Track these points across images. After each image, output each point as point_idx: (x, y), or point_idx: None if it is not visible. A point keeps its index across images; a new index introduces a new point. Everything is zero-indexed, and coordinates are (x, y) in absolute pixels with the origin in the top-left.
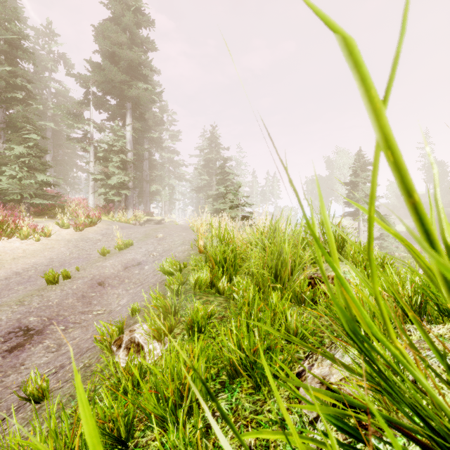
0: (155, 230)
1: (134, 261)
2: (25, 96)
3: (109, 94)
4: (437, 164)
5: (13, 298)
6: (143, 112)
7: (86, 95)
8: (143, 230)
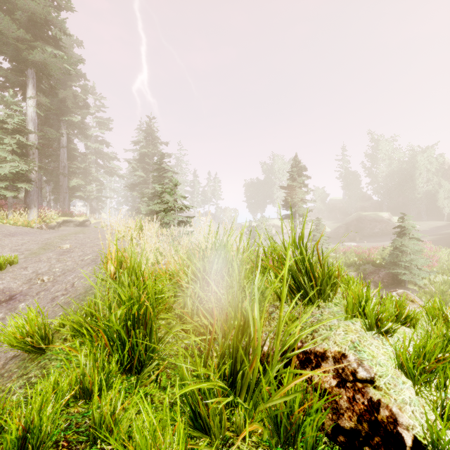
0: (62, 238)
1: (4, 293)
2: None
3: None
4: (352, 174)
5: None
6: (54, 86)
7: None
8: (44, 237)
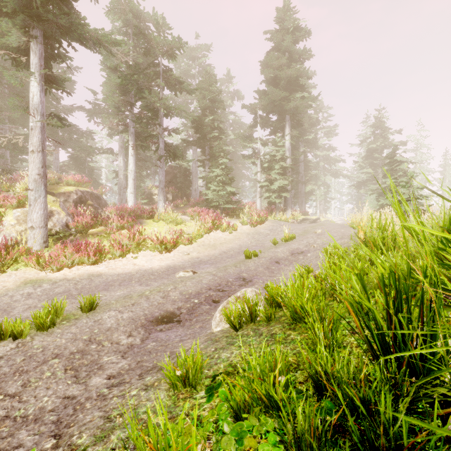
0: (312, 227)
1: (298, 250)
2: (219, 133)
3: (271, 113)
4: None
5: (229, 264)
6: (300, 119)
7: (254, 119)
8: (301, 227)
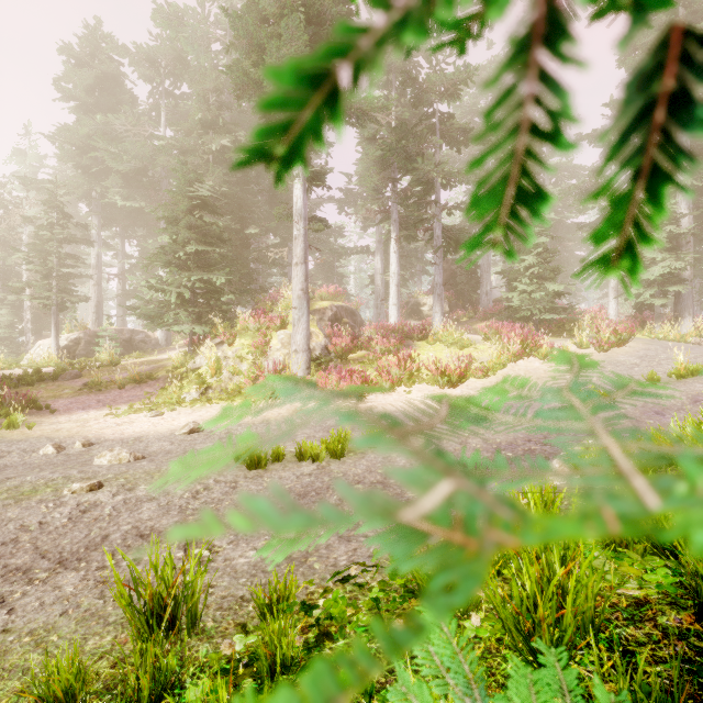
0: None
1: None
2: None
3: None
4: None
5: None
6: None
7: (603, 155)
8: None
